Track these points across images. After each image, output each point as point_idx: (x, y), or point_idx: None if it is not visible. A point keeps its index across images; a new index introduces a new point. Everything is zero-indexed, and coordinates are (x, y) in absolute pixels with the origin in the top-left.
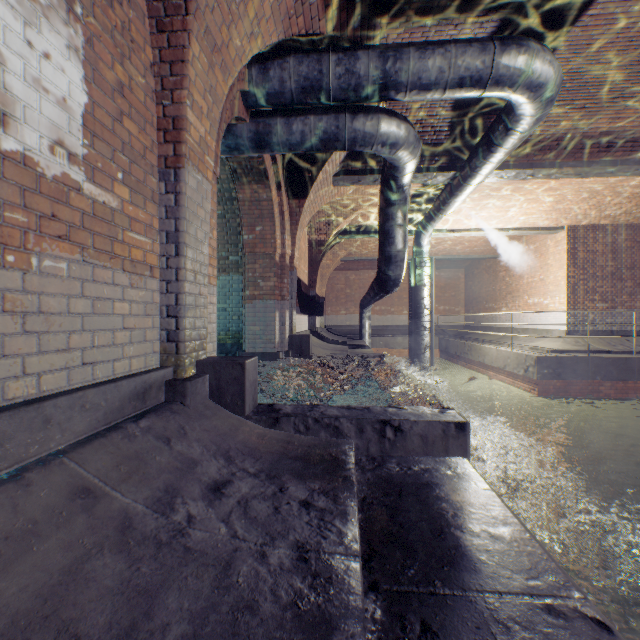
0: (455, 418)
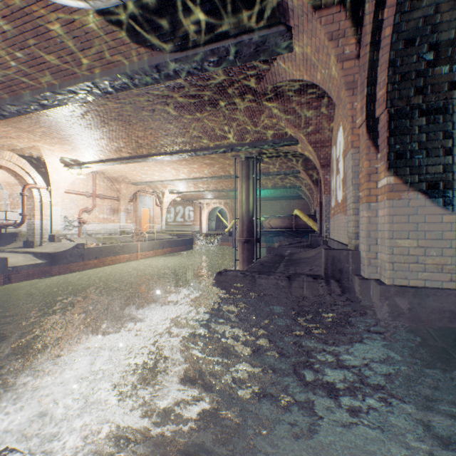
0: (226, 269)
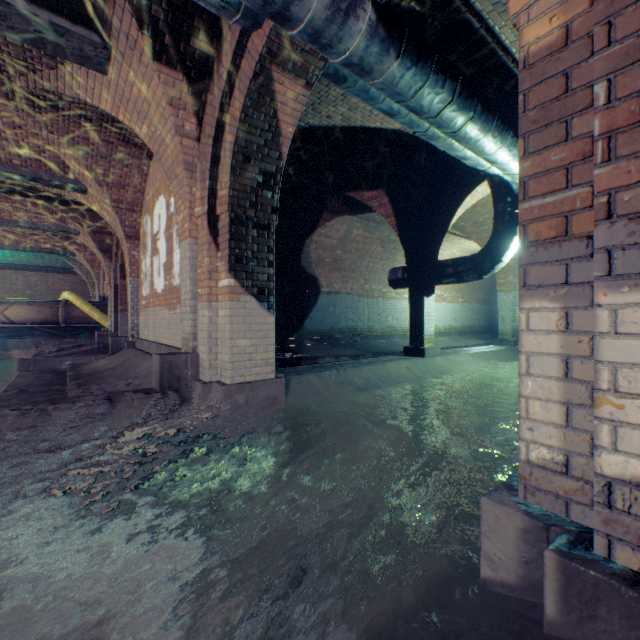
0: None
